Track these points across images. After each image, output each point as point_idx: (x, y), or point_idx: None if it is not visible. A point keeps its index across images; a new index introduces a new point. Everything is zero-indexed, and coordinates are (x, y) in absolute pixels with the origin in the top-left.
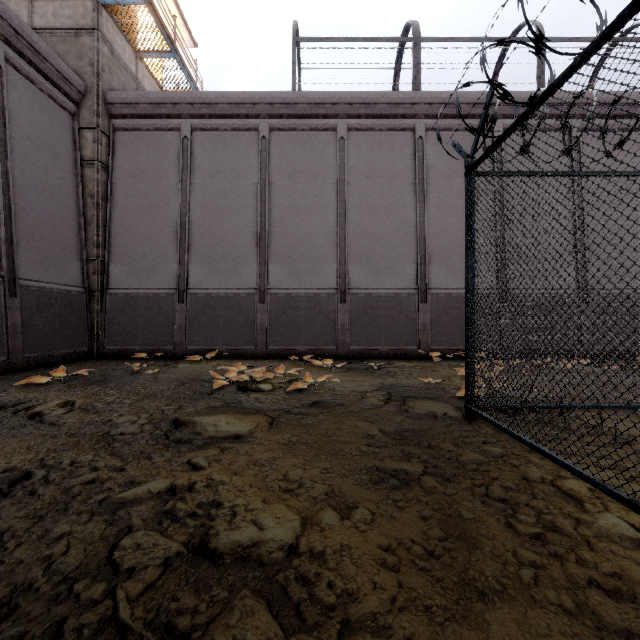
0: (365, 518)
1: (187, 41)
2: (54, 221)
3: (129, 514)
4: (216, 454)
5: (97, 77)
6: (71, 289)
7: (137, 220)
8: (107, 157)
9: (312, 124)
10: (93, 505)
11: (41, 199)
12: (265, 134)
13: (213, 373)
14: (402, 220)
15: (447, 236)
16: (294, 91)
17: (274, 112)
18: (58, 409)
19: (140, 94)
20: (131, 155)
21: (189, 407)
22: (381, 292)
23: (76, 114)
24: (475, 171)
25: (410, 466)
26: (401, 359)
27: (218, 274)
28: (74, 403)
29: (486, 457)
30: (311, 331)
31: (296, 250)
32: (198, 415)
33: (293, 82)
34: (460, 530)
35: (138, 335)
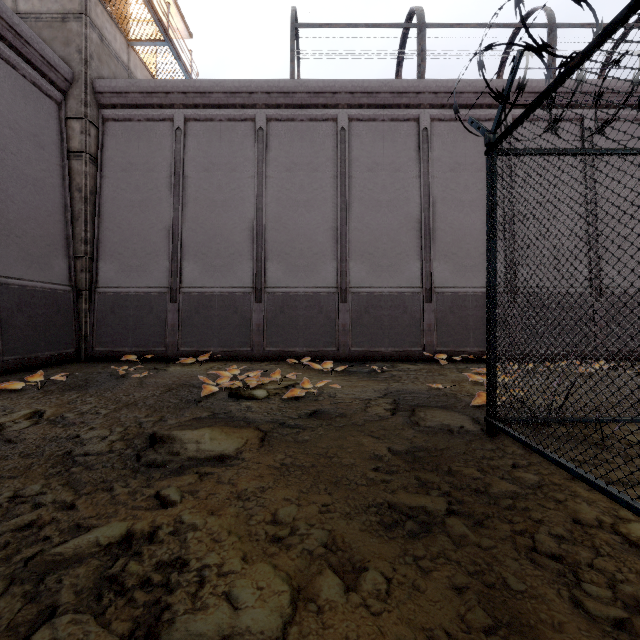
0: (378, 589)
1: (182, 31)
2: (38, 215)
3: (60, 583)
4: (192, 483)
5: (85, 64)
6: (57, 287)
7: (127, 215)
8: (96, 149)
9: (311, 114)
10: (16, 566)
11: (23, 192)
12: (262, 125)
13: (203, 378)
14: (406, 215)
15: (453, 232)
16: (292, 79)
17: (271, 102)
18: (22, 421)
19: (130, 83)
20: (121, 147)
21: (171, 419)
22: (384, 291)
23: (63, 103)
24: (498, 149)
25: (430, 502)
26: (405, 361)
27: (212, 272)
28: (43, 413)
29: (521, 488)
30: (310, 332)
31: (294, 247)
32: (180, 429)
33: (291, 70)
34: (511, 613)
35: (128, 336)
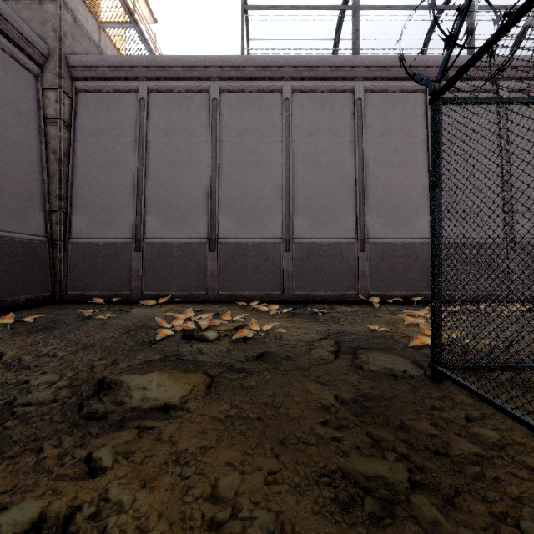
0: None
1: (147, 17)
2: (16, 174)
3: None
4: (130, 441)
5: (59, 41)
6: (33, 238)
7: (97, 175)
8: (70, 116)
9: (259, 86)
10: None
11: (2, 153)
12: (216, 95)
13: (159, 320)
14: (342, 175)
15: (384, 189)
16: (242, 55)
17: (224, 75)
18: None
19: (100, 58)
20: (92, 115)
21: (123, 362)
22: (323, 241)
23: (40, 76)
24: (442, 97)
25: (389, 471)
26: (342, 303)
27: (172, 225)
28: (2, 356)
29: (484, 450)
30: (258, 277)
31: (244, 202)
32: (129, 373)
33: (242, 47)
34: None
35: (98, 281)
